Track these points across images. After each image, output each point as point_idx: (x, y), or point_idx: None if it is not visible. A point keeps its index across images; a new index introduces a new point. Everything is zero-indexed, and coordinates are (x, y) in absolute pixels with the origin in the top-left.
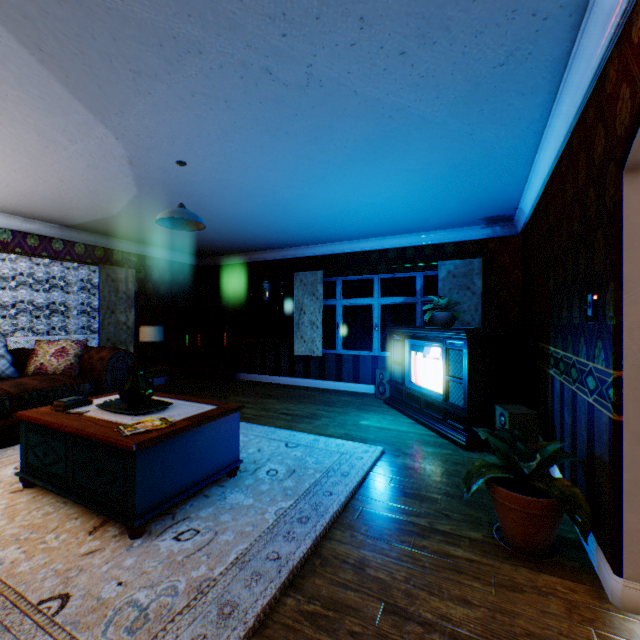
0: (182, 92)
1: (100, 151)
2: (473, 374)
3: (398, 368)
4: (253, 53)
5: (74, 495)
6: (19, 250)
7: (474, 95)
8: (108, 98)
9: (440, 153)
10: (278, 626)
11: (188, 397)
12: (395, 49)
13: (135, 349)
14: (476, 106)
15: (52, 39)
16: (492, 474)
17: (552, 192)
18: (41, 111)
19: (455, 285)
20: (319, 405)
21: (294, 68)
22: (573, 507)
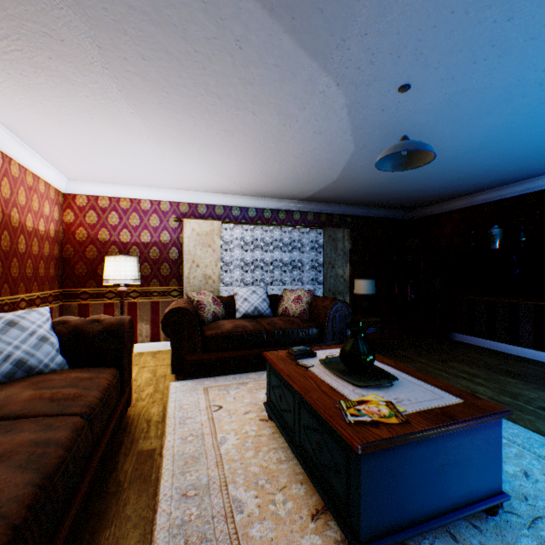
0: None
1: (322, 110)
2: None
3: None
4: None
5: (299, 455)
6: (274, 223)
7: None
8: (328, 26)
9: None
10: None
11: (412, 370)
12: None
13: (349, 299)
14: None
15: None
16: None
17: None
18: (276, 84)
19: None
20: None
21: None
22: None
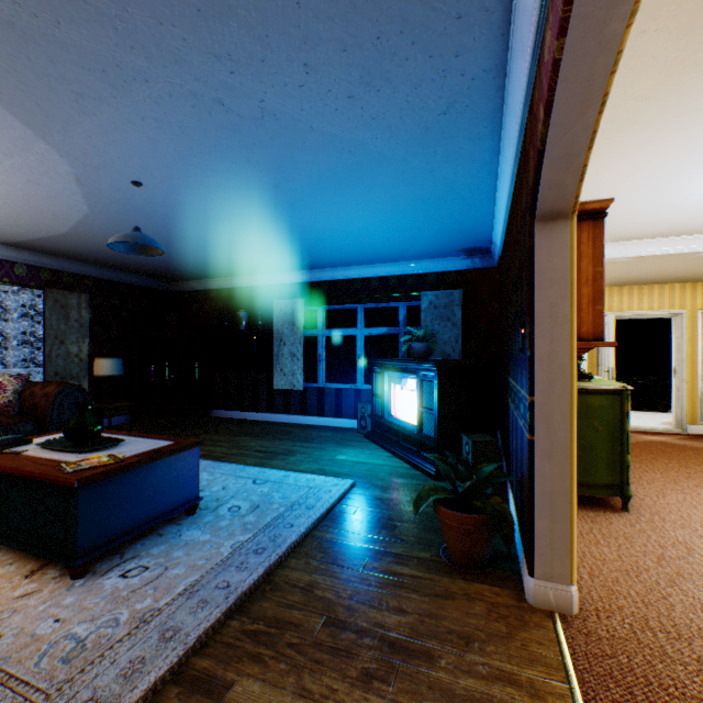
0: (131, 115)
1: (42, 167)
2: (443, 405)
3: (379, 401)
4: (203, 86)
5: (9, 540)
6: None
7: (426, 137)
8: (48, 116)
9: (406, 187)
10: (220, 645)
11: (144, 434)
12: (343, 93)
13: (90, 384)
14: (430, 147)
15: None
16: (436, 495)
17: (509, 230)
18: None
19: (437, 316)
20: (297, 441)
21: (247, 102)
22: (502, 520)
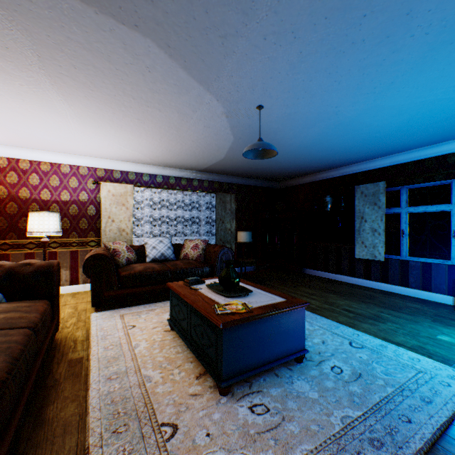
0: (256, 39)
1: (209, 114)
2: None
3: None
4: None
5: (190, 345)
6: (177, 188)
7: None
8: (208, 69)
9: None
10: None
11: (264, 287)
12: None
13: (235, 246)
14: None
15: (172, 34)
16: None
17: None
18: (176, 95)
19: None
20: (382, 307)
21: None
22: None
